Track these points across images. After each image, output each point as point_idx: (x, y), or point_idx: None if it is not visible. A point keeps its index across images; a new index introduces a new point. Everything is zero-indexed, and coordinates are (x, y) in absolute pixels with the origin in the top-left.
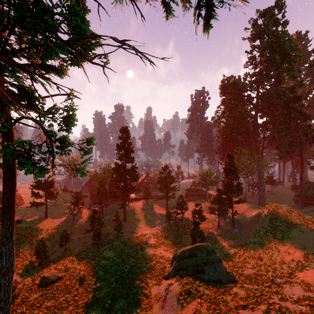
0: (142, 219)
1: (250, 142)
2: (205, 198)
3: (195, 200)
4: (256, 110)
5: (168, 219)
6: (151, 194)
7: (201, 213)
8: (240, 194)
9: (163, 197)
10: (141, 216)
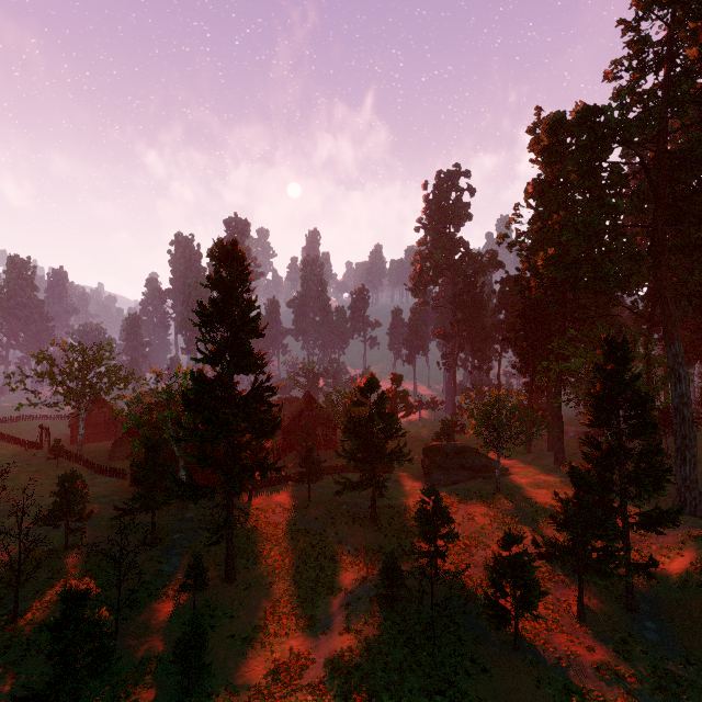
0: (291, 566)
1: (605, 308)
2: (486, 476)
3: (458, 486)
4: (660, 203)
5: (388, 586)
6: (322, 462)
7: (533, 581)
8: (658, 489)
9: (363, 486)
10: (290, 552)
